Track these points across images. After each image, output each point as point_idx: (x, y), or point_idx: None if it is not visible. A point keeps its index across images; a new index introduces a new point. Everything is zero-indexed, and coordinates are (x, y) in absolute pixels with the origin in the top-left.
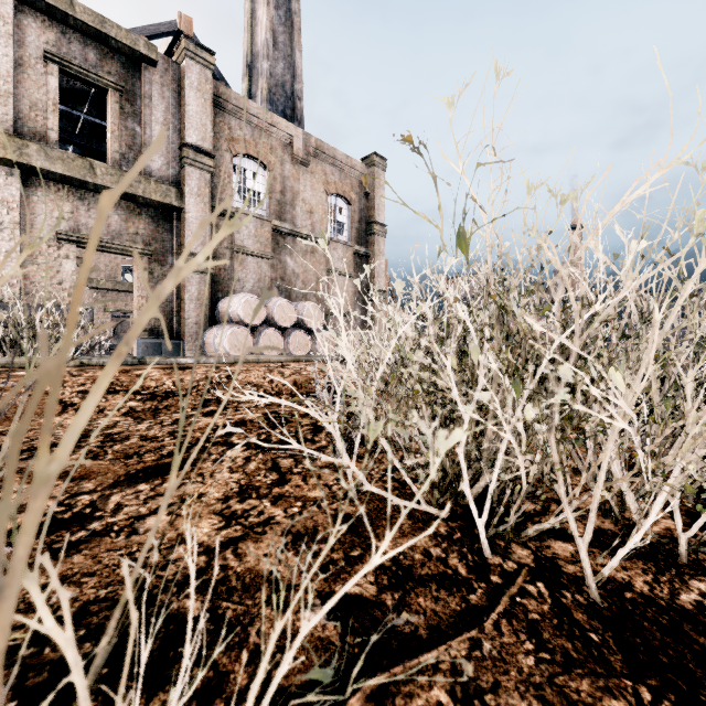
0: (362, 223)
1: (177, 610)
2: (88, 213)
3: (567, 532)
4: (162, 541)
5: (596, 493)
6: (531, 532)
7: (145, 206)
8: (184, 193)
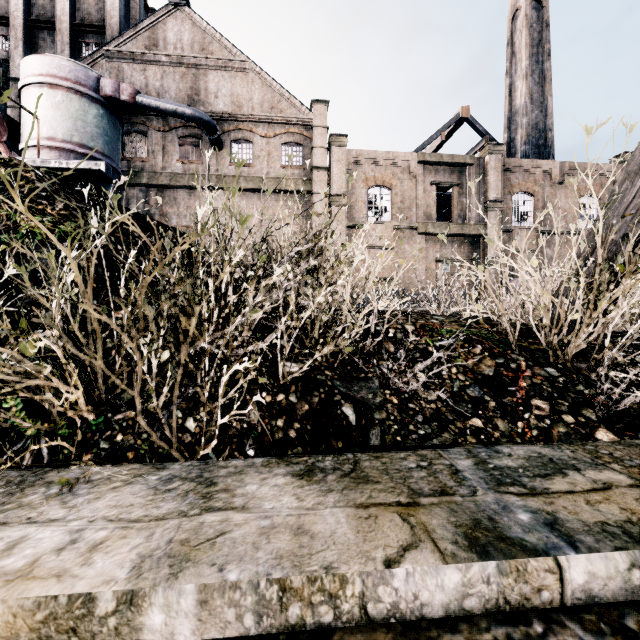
0: None
1: None
2: (445, 247)
3: None
4: None
5: None
6: None
7: (467, 238)
8: (487, 226)
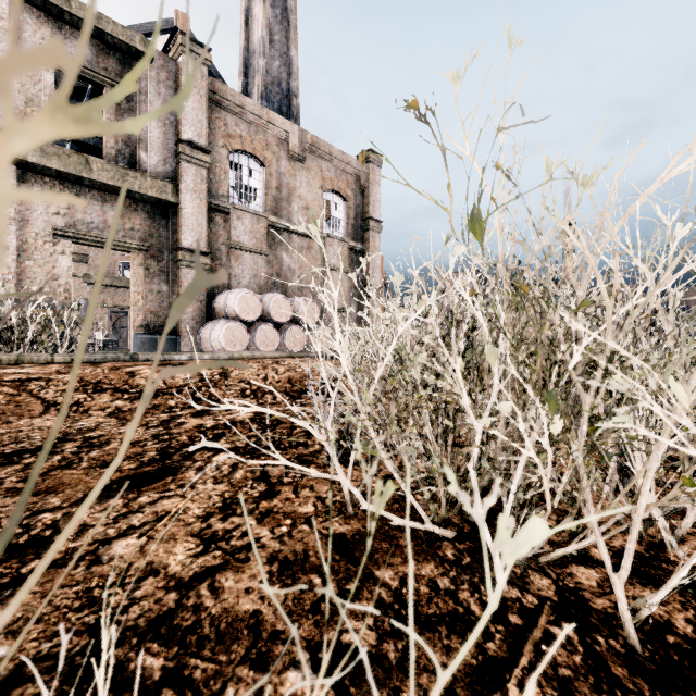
0: (357, 219)
1: (133, 672)
2: (84, 209)
3: (588, 554)
4: (128, 572)
5: (635, 521)
6: (550, 557)
7: (141, 202)
8: (180, 189)
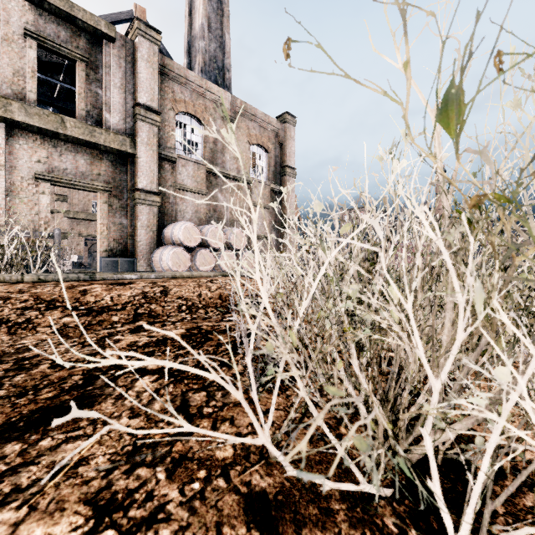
0: (277, 167)
1: None
2: (60, 158)
3: None
4: None
5: None
6: None
7: (105, 153)
8: (137, 142)
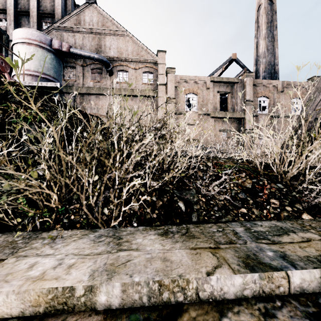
0: None
1: None
2: (224, 124)
3: None
4: None
5: None
6: None
7: (235, 119)
8: (245, 113)
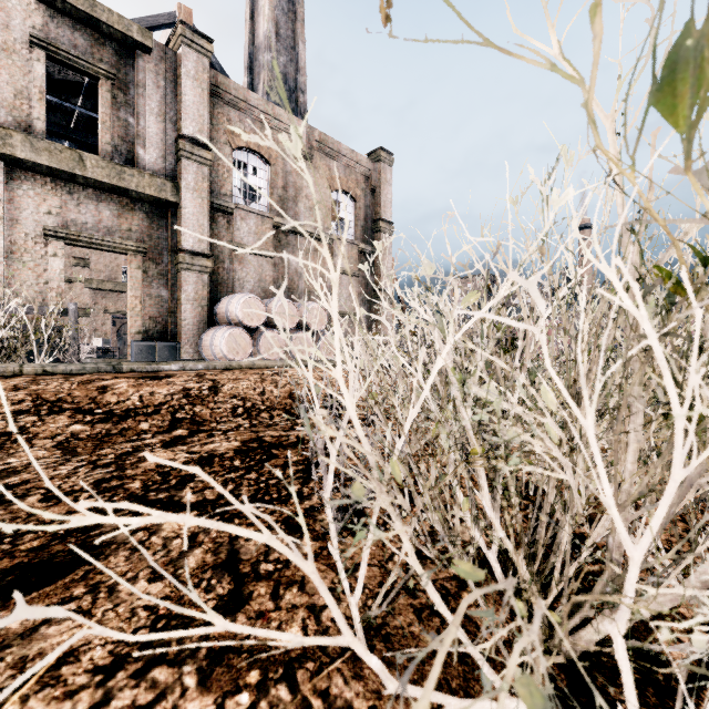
0: (368, 220)
1: None
2: (78, 208)
3: None
4: None
5: None
6: None
7: (138, 201)
8: (180, 188)
